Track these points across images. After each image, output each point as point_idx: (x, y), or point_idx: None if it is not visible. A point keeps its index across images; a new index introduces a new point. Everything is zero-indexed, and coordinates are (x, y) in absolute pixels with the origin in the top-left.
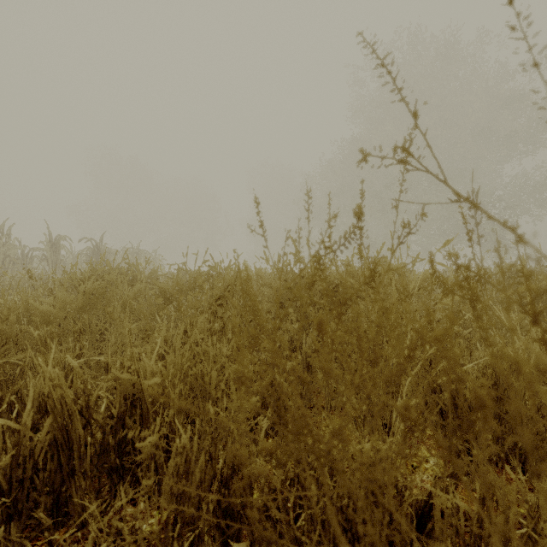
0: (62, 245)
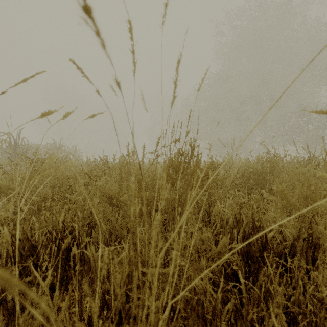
0: None
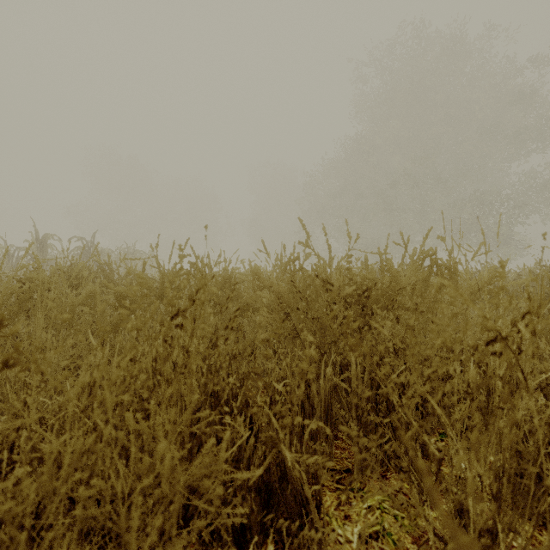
0: (50, 244)
